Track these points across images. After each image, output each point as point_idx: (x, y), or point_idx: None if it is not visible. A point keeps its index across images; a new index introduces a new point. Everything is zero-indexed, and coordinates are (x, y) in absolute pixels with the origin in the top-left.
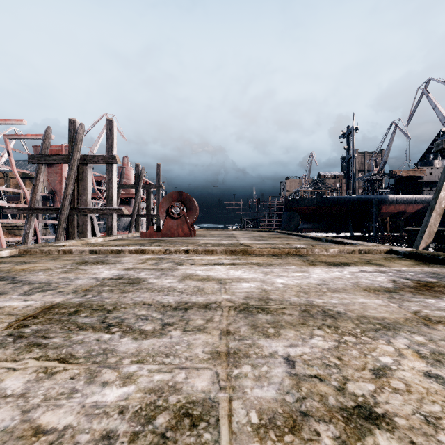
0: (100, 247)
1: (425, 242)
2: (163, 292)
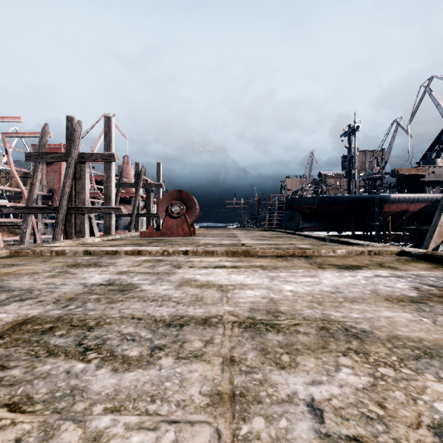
0: (95, 247)
1: (434, 242)
2: (156, 302)
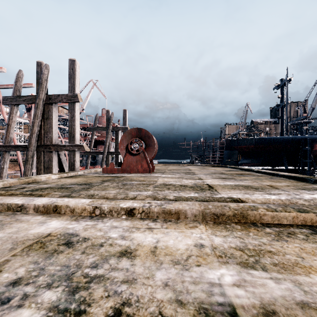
0: None
1: None
2: None
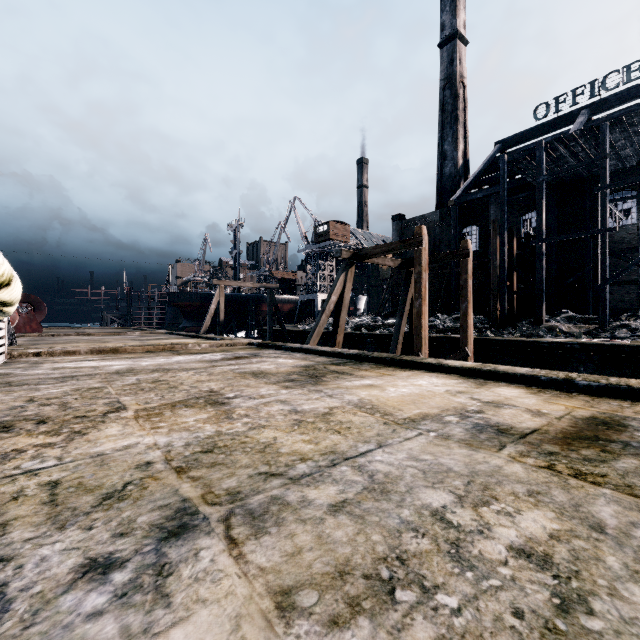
0: None
1: (204, 330)
2: (58, 339)
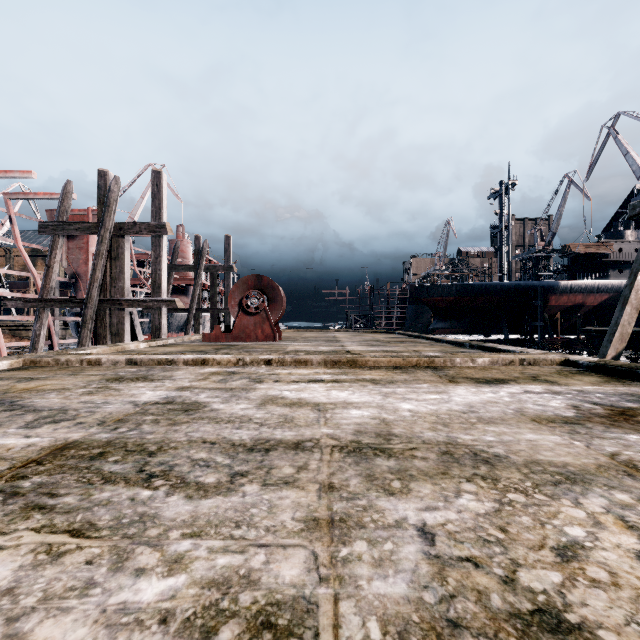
0: (142, 356)
1: (615, 348)
2: (232, 423)
